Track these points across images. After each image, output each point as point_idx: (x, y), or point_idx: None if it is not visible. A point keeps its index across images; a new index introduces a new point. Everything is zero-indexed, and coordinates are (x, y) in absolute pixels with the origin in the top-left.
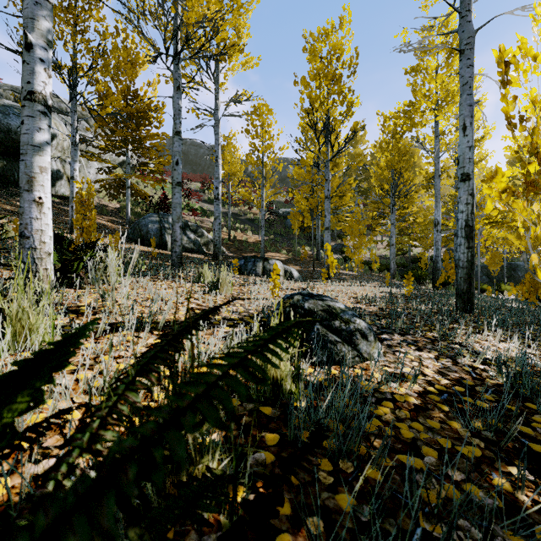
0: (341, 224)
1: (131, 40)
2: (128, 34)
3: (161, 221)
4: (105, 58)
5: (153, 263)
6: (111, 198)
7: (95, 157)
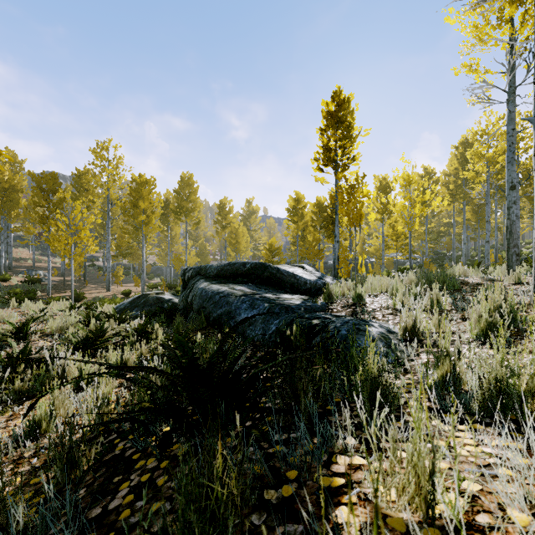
0: None
1: None
2: None
3: None
4: None
5: None
6: None
7: None
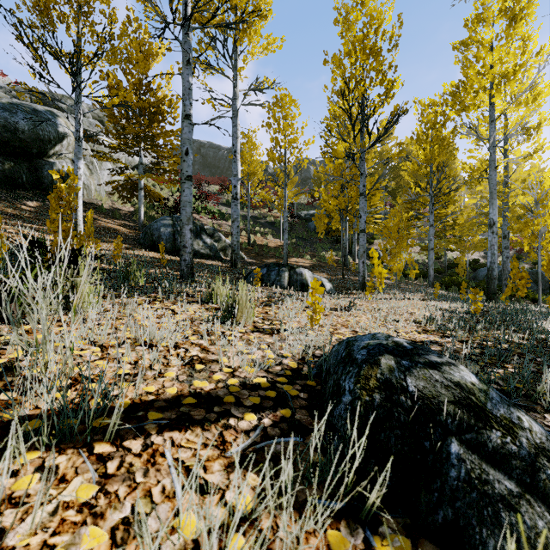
0: (370, 226)
1: (144, 31)
2: (140, 23)
3: (174, 225)
4: (112, 44)
5: (159, 273)
6: (124, 201)
7: (106, 156)
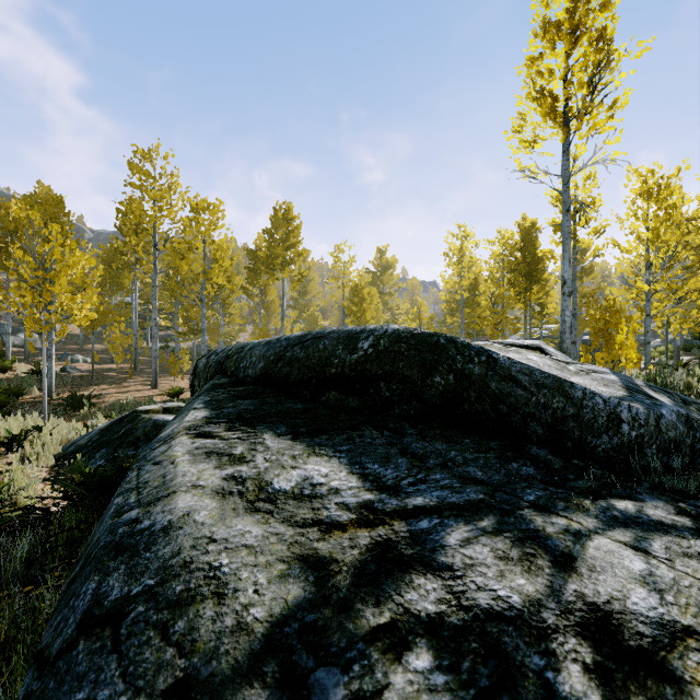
0: None
1: None
2: None
3: None
4: None
5: None
6: None
7: None
